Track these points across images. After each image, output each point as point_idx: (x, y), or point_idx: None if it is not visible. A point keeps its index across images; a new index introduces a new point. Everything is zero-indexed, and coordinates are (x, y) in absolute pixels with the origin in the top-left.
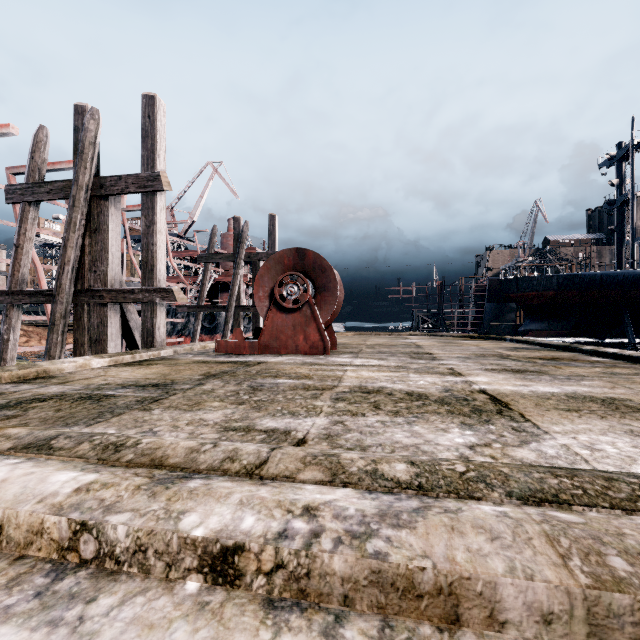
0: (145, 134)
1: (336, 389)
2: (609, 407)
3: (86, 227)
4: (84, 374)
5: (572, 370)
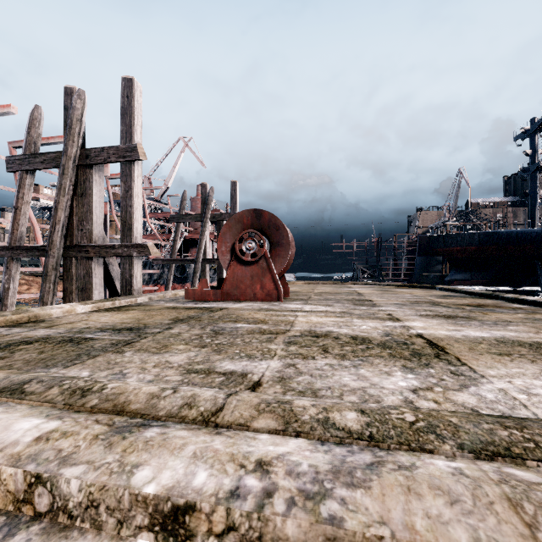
0: (124, 111)
1: (288, 333)
2: (537, 351)
3: (74, 192)
4: (69, 319)
5: (497, 316)
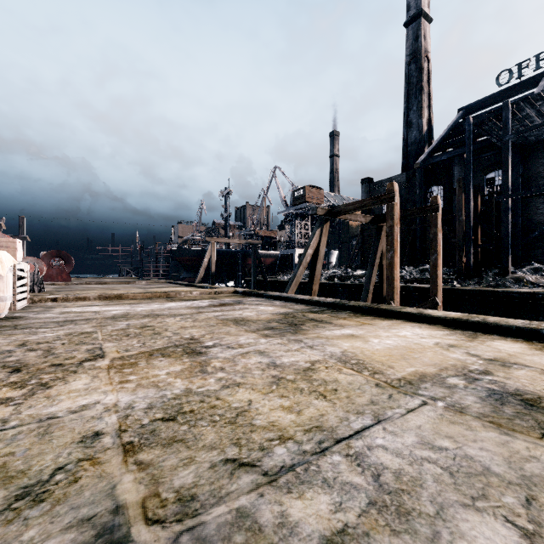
0: None
1: None
2: None
3: None
4: None
5: None
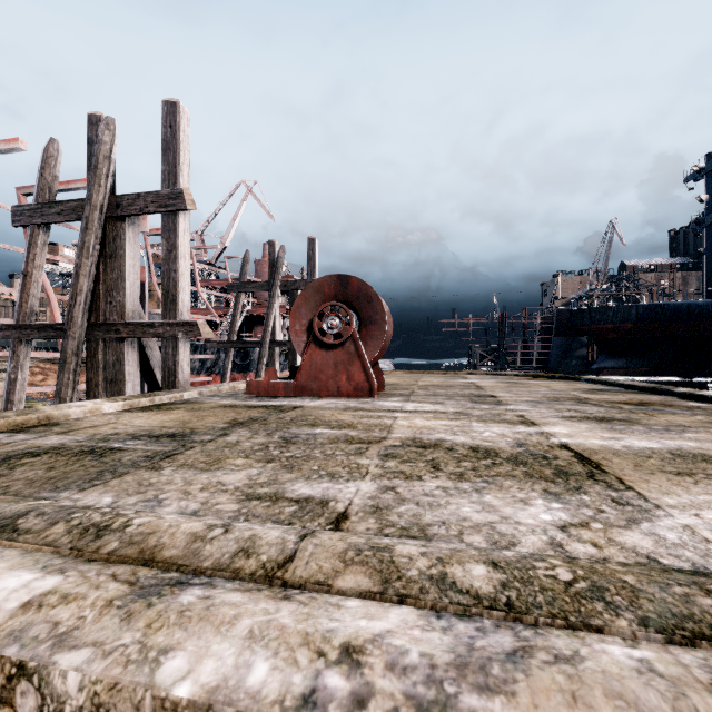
0: (166, 146)
1: (385, 442)
2: None
3: (101, 252)
4: (92, 421)
5: (668, 418)
